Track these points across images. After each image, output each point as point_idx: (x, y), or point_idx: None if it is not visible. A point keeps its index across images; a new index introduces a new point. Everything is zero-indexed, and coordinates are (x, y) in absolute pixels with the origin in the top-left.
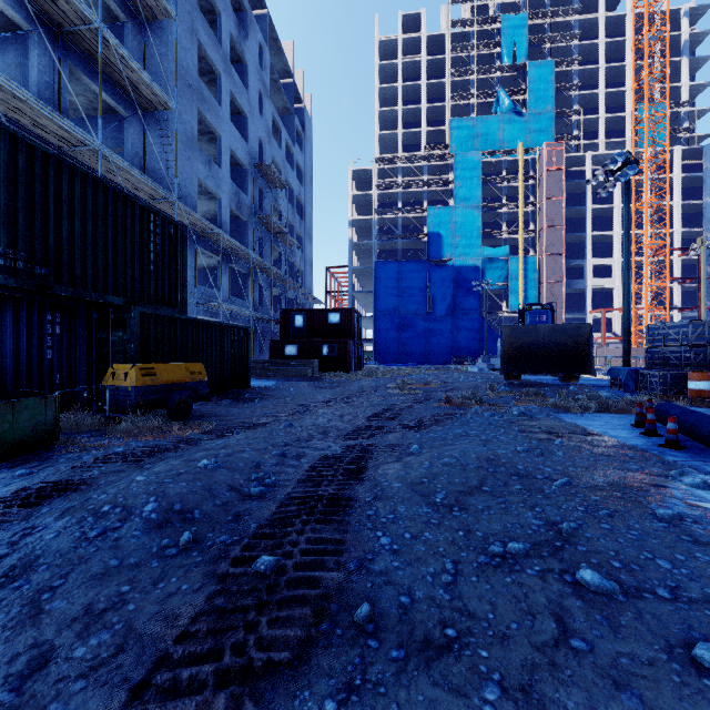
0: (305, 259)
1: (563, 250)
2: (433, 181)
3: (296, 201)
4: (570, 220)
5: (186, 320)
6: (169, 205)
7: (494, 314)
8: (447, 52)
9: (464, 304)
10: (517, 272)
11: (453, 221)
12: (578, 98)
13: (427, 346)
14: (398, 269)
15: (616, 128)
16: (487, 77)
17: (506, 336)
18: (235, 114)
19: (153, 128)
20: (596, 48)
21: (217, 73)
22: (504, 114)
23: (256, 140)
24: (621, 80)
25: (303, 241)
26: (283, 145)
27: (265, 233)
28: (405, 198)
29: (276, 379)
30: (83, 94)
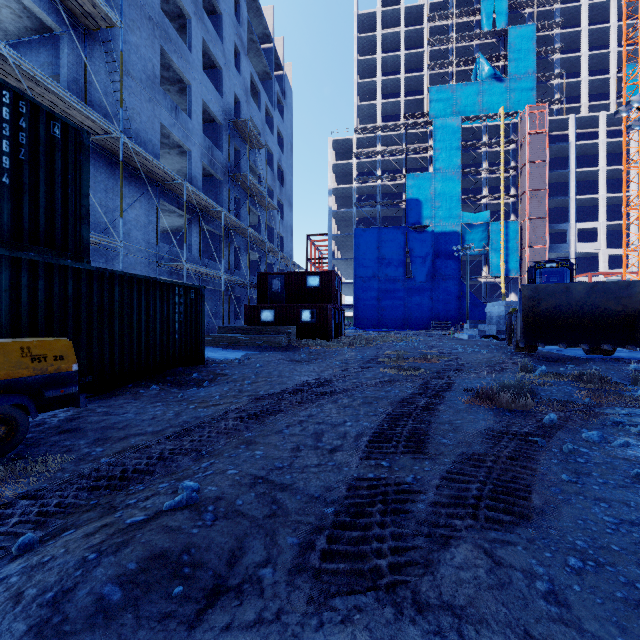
0: (286, 225)
1: (546, 214)
2: (412, 148)
3: (277, 167)
4: (551, 184)
5: (89, 271)
6: (116, 144)
7: (474, 279)
8: (426, 22)
9: (443, 270)
10: (498, 237)
11: (432, 187)
12: (559, 62)
13: (406, 312)
14: (378, 235)
15: (598, 91)
16: (466, 44)
17: (525, 298)
18: (210, 68)
19: (100, 55)
20: (578, 11)
21: (187, 15)
22: (483, 80)
23: (232, 96)
24: (604, 43)
25: (283, 207)
26: (262, 108)
27: (243, 195)
28: (384, 166)
29: (246, 349)
30: (7, 5)
